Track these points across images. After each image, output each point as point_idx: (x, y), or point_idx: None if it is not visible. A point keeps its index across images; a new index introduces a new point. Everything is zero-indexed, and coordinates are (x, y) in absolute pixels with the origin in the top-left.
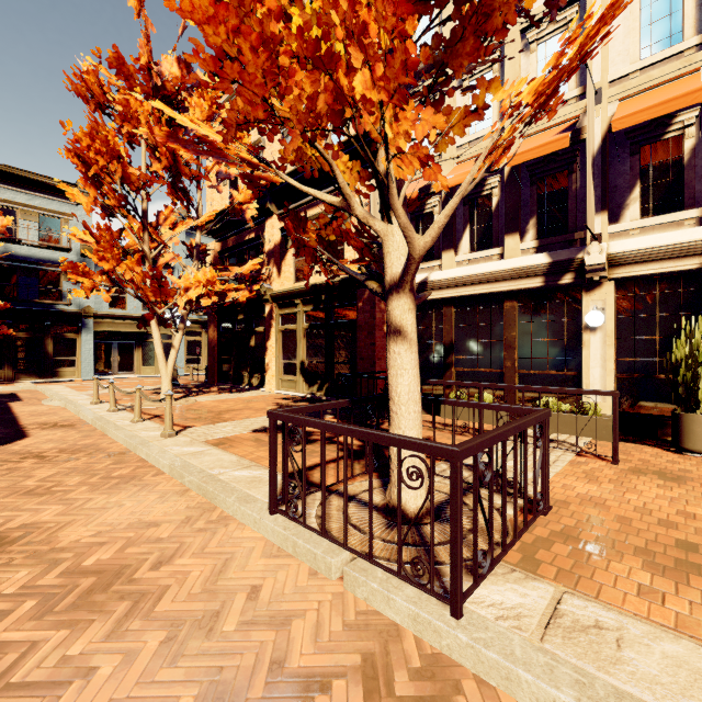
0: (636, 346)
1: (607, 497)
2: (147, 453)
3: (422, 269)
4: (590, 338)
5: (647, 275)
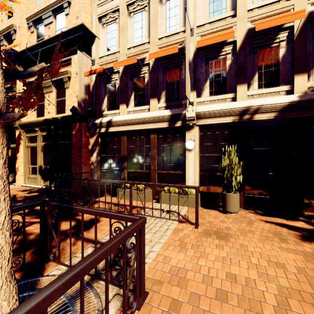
0: (208, 158)
1: (188, 265)
2: None
3: (110, 114)
4: (189, 154)
5: (212, 124)
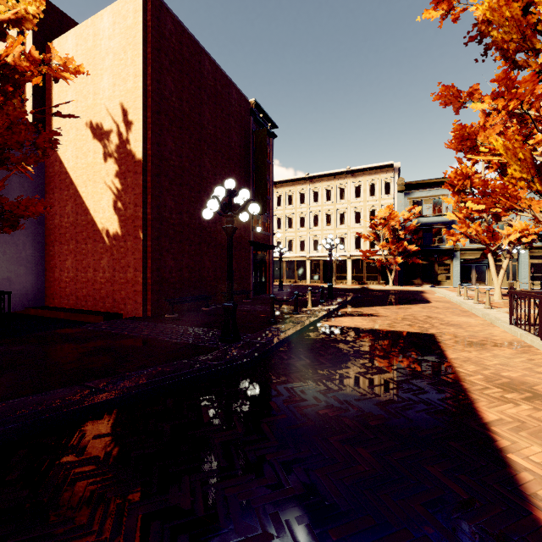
0: None
1: None
2: (475, 311)
3: None
4: None
5: None
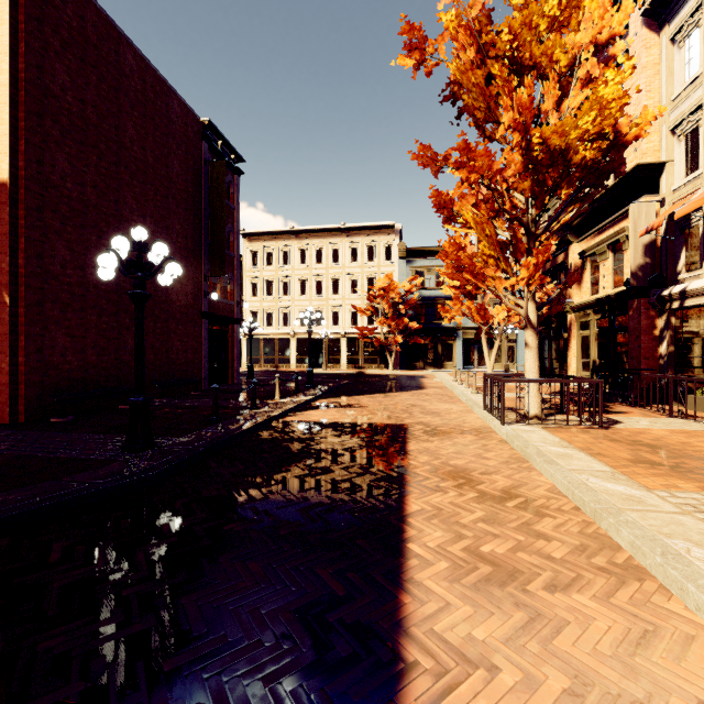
0: None
1: (662, 436)
2: (461, 396)
3: (690, 277)
4: None
5: None
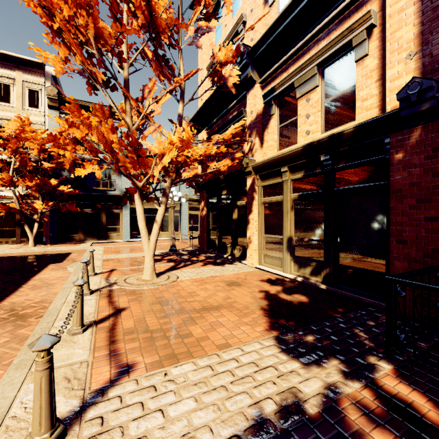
0: None
1: None
2: None
3: None
4: None
5: None
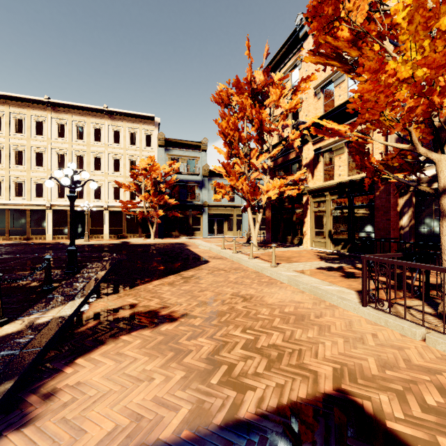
0: None
1: None
2: (271, 273)
3: (432, 166)
4: None
5: None
